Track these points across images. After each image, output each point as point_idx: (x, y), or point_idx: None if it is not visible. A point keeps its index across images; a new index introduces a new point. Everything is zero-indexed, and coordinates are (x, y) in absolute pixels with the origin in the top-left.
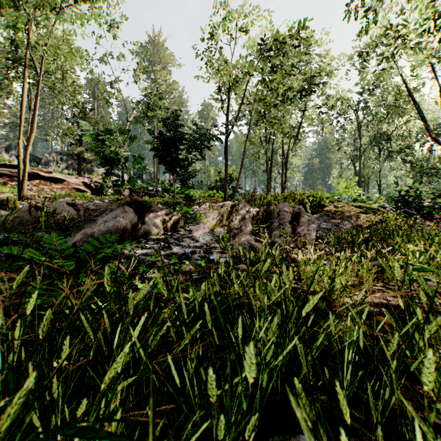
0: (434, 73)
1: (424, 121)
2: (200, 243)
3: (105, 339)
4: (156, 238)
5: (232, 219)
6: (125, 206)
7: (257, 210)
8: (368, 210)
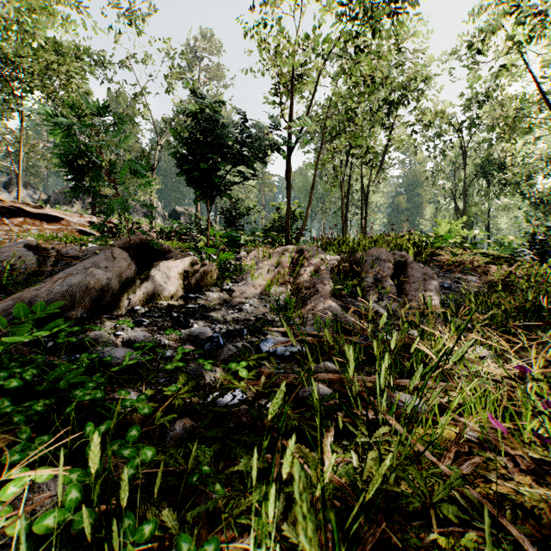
0: None
1: None
2: (244, 313)
3: None
4: (166, 304)
5: (299, 272)
6: (115, 248)
7: (337, 258)
8: (499, 259)
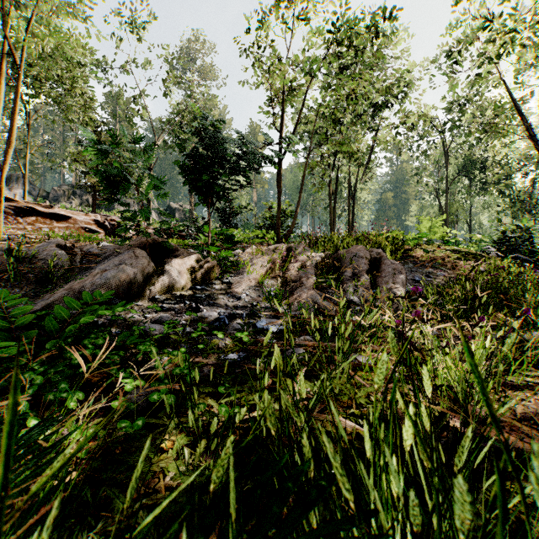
0: None
1: (534, 141)
2: (242, 302)
3: None
4: (179, 294)
5: (288, 267)
6: (136, 248)
7: (321, 255)
8: (468, 256)
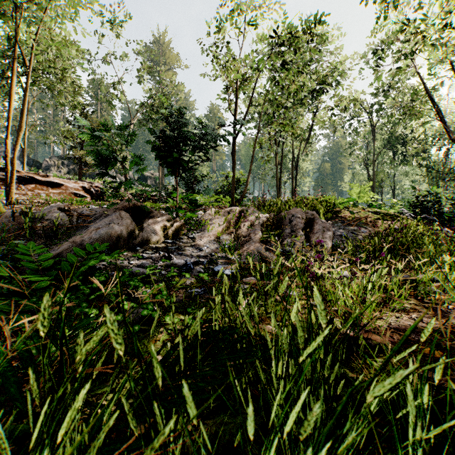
0: (453, 71)
1: (443, 122)
2: (204, 252)
3: (71, 382)
4: (155, 246)
5: (240, 226)
6: (121, 211)
7: (267, 216)
8: (386, 216)
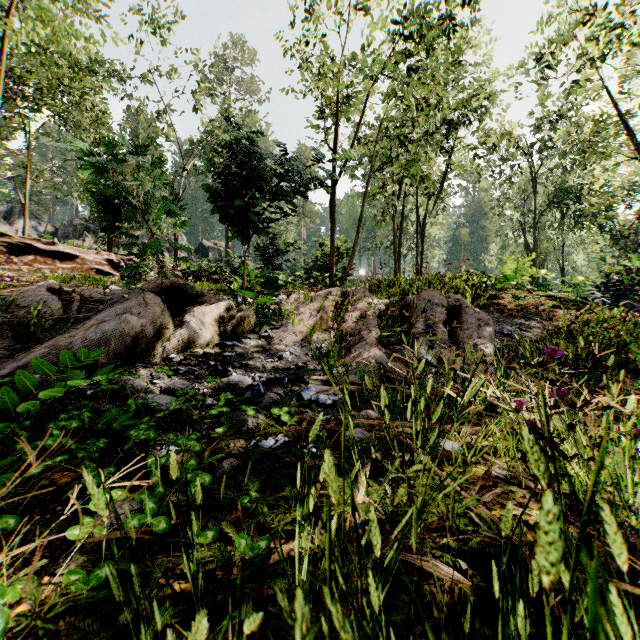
0: None
1: None
2: (285, 362)
3: None
4: (202, 352)
5: (344, 317)
6: (147, 293)
7: (386, 302)
8: (566, 303)
